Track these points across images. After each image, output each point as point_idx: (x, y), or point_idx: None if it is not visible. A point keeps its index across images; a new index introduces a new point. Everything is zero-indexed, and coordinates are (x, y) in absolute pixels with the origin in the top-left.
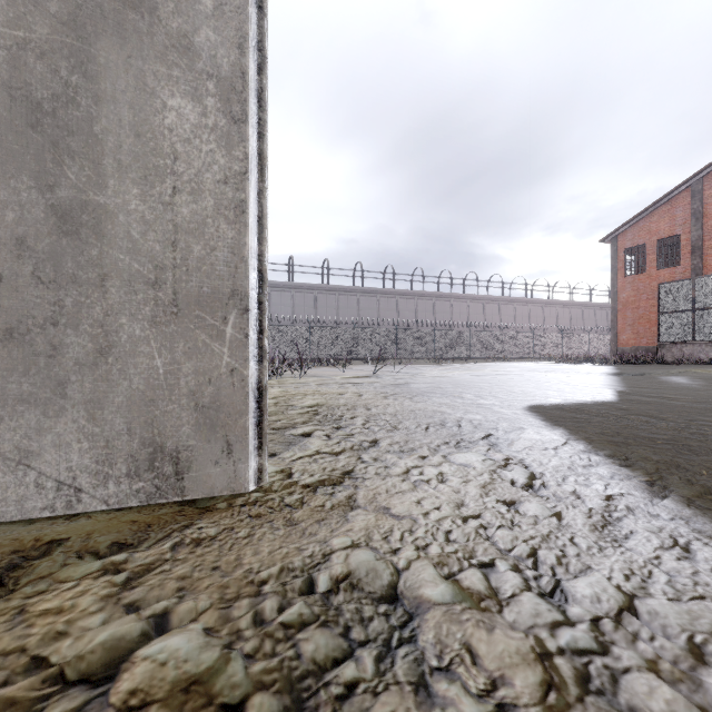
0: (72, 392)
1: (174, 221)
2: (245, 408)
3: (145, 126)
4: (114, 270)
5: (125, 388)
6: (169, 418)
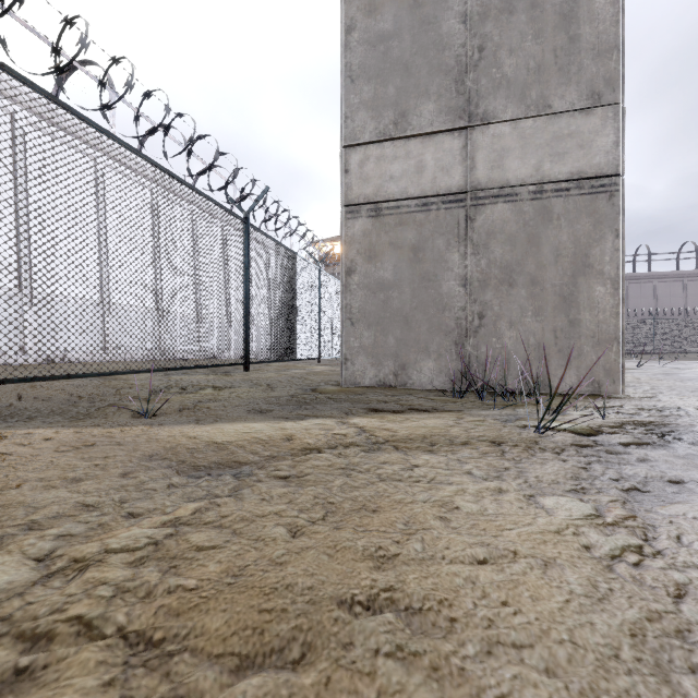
0: (572, 364)
1: (598, 320)
2: (618, 371)
3: (590, 297)
4: (582, 334)
5: (585, 364)
6: (596, 372)
